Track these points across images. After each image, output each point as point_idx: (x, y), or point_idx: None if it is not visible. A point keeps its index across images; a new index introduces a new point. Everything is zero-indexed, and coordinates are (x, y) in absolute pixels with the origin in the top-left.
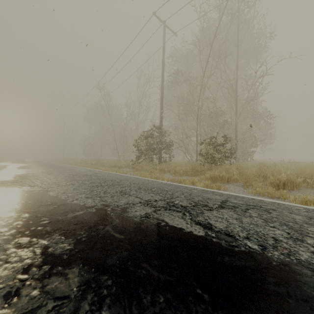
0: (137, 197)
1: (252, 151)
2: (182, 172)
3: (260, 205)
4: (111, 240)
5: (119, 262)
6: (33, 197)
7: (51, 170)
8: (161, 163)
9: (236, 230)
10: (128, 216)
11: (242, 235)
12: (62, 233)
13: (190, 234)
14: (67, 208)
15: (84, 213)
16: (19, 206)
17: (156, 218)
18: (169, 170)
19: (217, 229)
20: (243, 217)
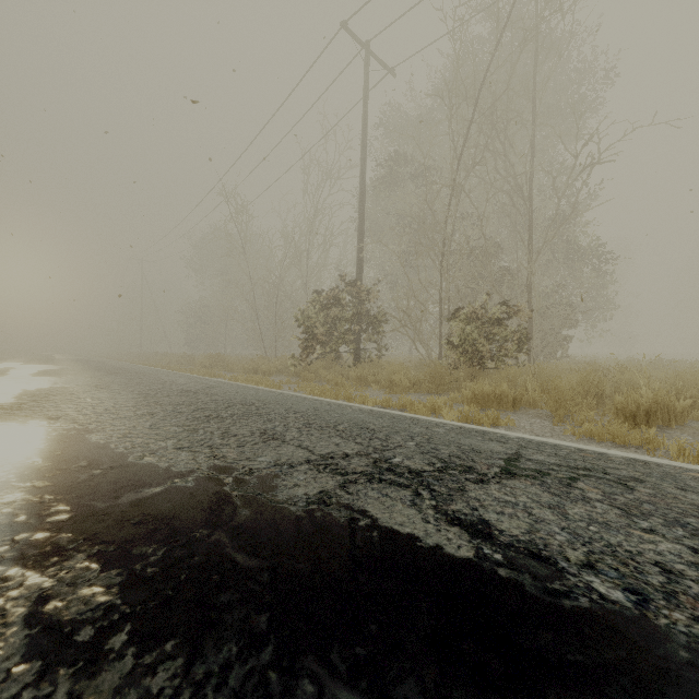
0: (301, 448)
1: (566, 336)
2: (407, 385)
3: (602, 468)
4: (224, 575)
5: (239, 652)
6: (48, 447)
7: (107, 381)
8: (359, 364)
9: (555, 541)
10: (276, 500)
11: (573, 556)
12: (96, 551)
13: (437, 554)
14: (124, 477)
15: (163, 492)
16: (7, 473)
17: (346, 506)
18: (378, 381)
19: (506, 538)
20: (566, 501)
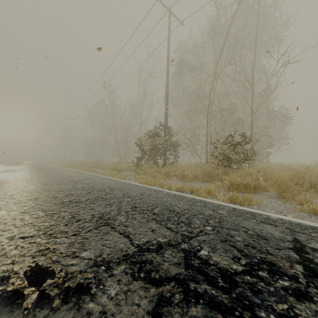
0: (124, 236)
1: (268, 152)
2: (192, 177)
3: None
4: None
5: None
6: None
7: (34, 175)
8: (166, 166)
9: None
10: None
11: None
12: None
13: None
14: None
15: None
16: None
17: None
18: (176, 175)
19: None
20: None
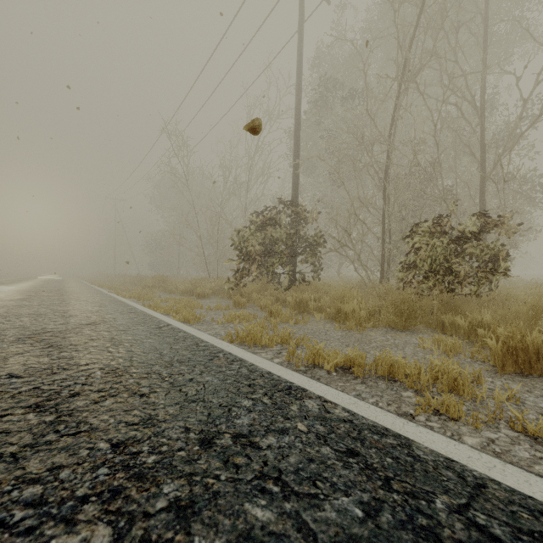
0: None
1: None
2: (363, 318)
3: None
4: None
5: None
6: None
7: None
8: (296, 287)
9: None
10: None
11: None
12: None
13: None
14: None
15: None
16: None
17: None
18: (320, 308)
19: None
20: None
